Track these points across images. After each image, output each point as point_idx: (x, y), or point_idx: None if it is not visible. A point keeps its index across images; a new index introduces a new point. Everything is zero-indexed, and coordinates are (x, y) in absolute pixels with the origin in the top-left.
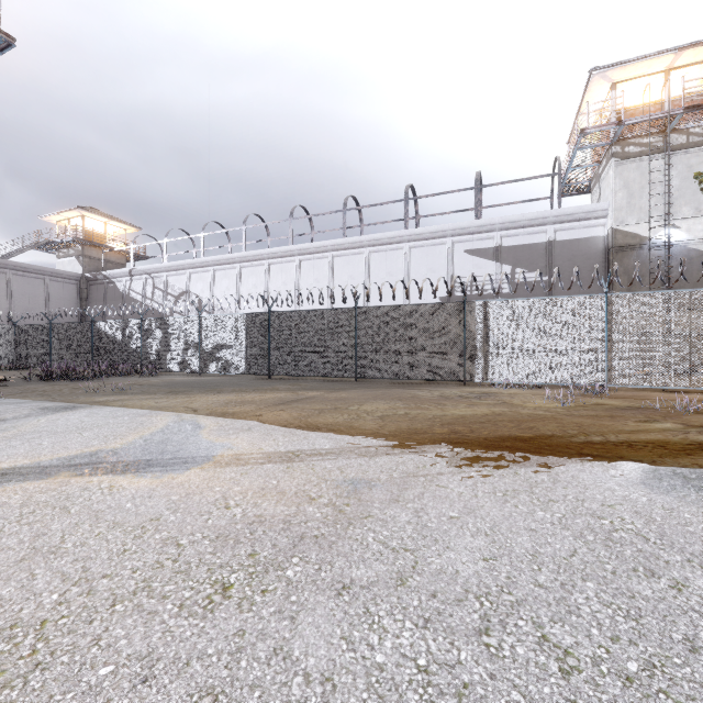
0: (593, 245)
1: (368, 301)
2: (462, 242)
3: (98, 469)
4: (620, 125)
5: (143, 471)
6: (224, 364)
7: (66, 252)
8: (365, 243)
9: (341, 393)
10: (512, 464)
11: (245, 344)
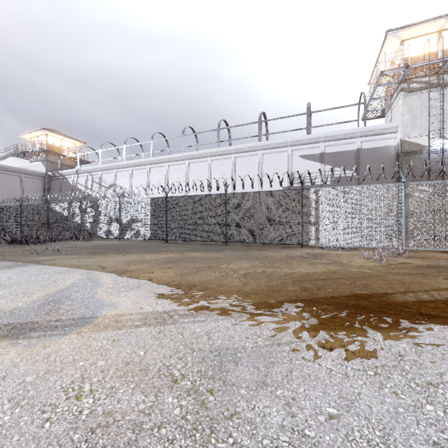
0: (388, 151)
1: (234, 189)
2: (298, 150)
3: None
4: (407, 68)
5: (21, 337)
6: (136, 232)
7: (35, 158)
8: (232, 151)
9: (214, 254)
10: (366, 327)
11: (150, 219)
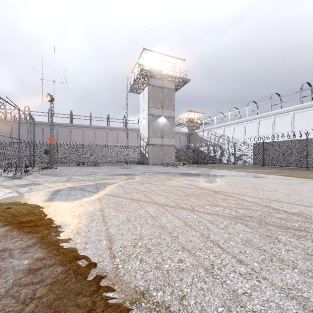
0: None
1: None
2: None
3: (244, 176)
4: None
5: (253, 177)
6: (244, 161)
7: (183, 125)
8: None
9: (298, 172)
10: None
11: (252, 154)
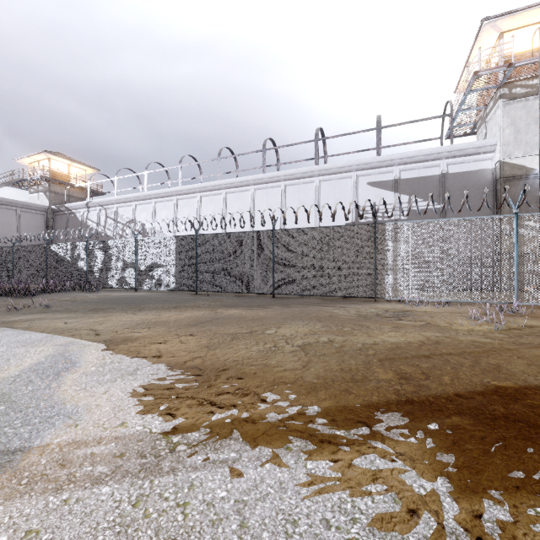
0: (482, 176)
1: (285, 224)
2: (366, 175)
3: None
4: (510, 67)
5: None
6: (157, 281)
7: (36, 188)
8: (281, 177)
9: (258, 311)
10: None
11: (175, 263)
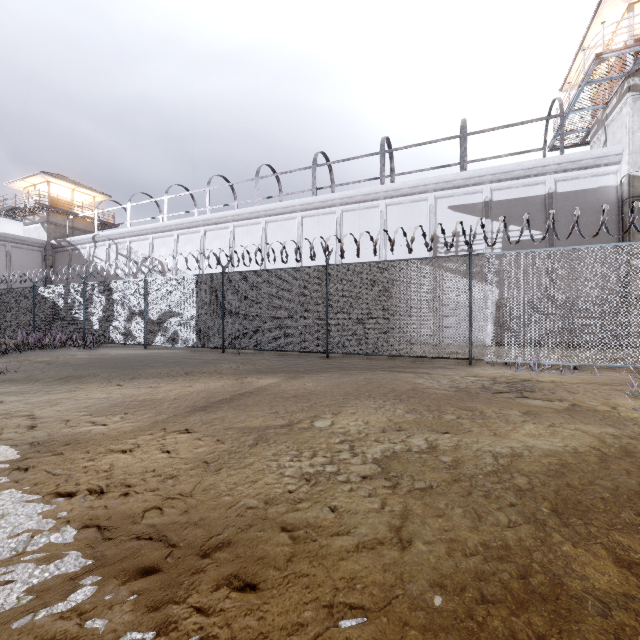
0: (603, 196)
1: (342, 257)
2: (446, 197)
3: None
4: None
5: None
6: (172, 334)
7: (32, 218)
8: (336, 201)
9: (305, 381)
10: None
11: (195, 311)
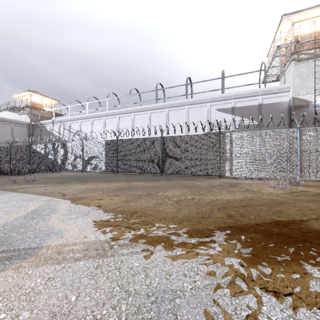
0: (282, 106)
1: (168, 133)
2: (215, 105)
3: None
4: (298, 43)
5: None
6: (94, 166)
7: (22, 112)
8: (166, 106)
9: (153, 183)
10: (299, 260)
11: (105, 156)
